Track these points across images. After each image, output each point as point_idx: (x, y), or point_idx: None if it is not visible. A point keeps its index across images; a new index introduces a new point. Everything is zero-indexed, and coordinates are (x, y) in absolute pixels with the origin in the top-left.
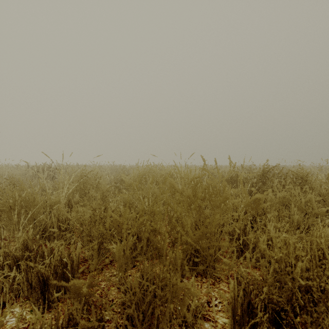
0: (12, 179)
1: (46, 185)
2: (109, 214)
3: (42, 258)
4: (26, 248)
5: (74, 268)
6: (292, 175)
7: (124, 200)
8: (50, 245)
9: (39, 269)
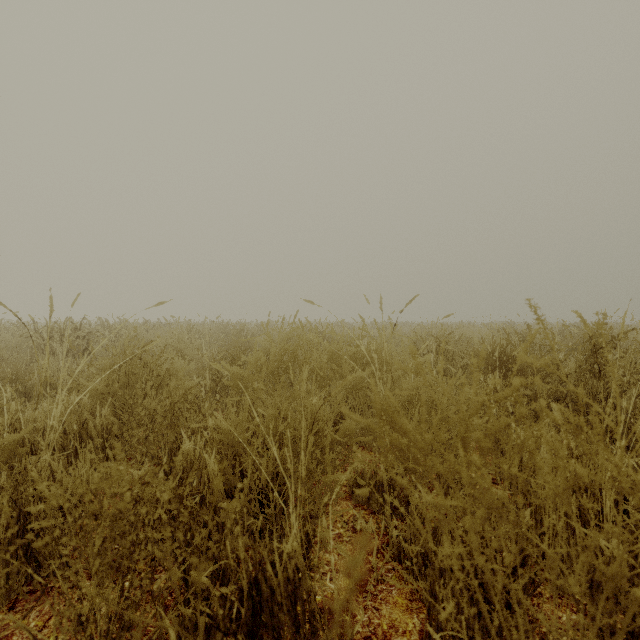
0: None
1: (56, 373)
2: None
3: None
4: None
5: None
6: None
7: (222, 437)
8: None
9: None
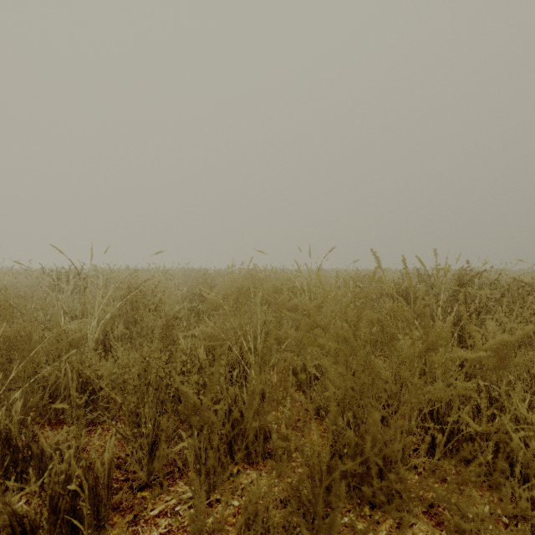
0: (3, 295)
1: (70, 305)
2: (163, 427)
3: (39, 462)
4: (7, 441)
5: (99, 494)
6: (522, 288)
7: (206, 337)
8: (53, 439)
9: (14, 509)
